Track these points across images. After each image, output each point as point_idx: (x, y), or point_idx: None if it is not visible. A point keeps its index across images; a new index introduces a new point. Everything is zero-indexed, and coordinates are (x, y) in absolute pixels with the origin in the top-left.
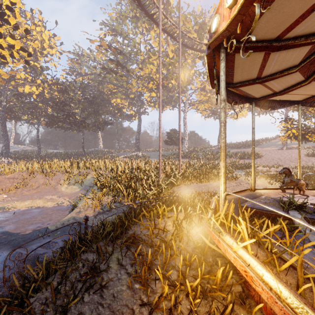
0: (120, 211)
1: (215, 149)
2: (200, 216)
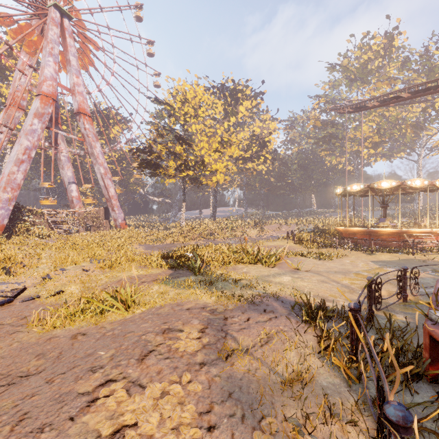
0: None
1: None
2: None
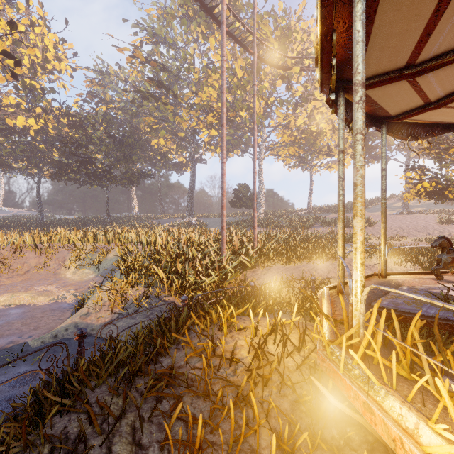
0: (156, 312)
1: (304, 214)
2: (297, 325)
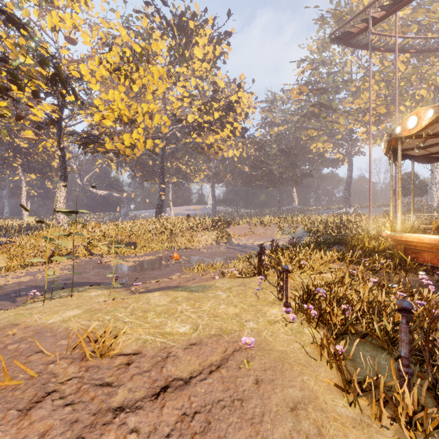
0: None
1: None
2: None
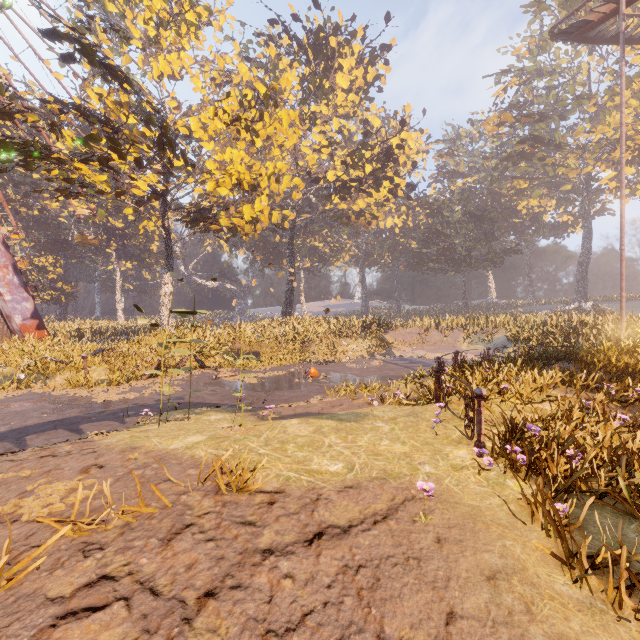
0: None
1: None
2: None
